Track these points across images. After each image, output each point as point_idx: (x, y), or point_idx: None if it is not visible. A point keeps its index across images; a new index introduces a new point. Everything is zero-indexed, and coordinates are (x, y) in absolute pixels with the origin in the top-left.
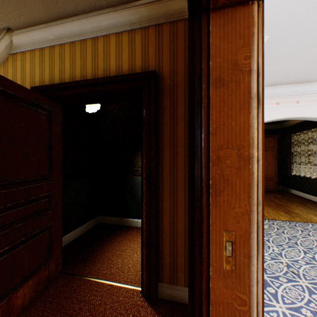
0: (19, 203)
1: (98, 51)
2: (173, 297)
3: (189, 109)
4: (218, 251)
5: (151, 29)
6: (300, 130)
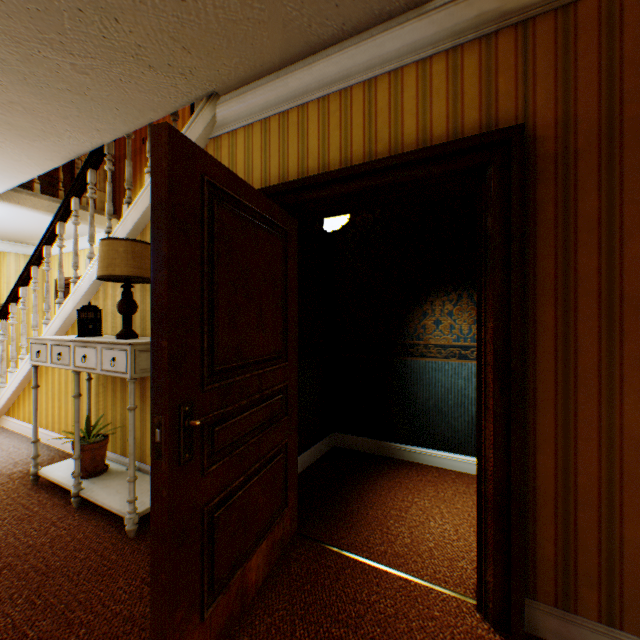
0: (252, 401)
1: (376, 106)
2: (565, 639)
3: None
4: None
5: (504, 36)
6: None
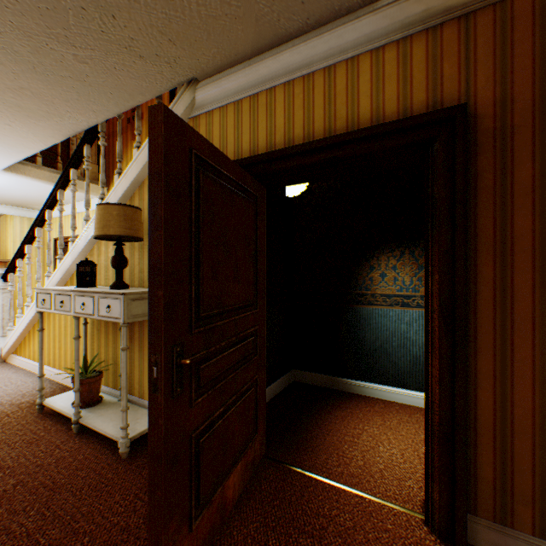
0: (230, 342)
1: (335, 89)
2: None
3: None
4: None
5: (448, 28)
6: None
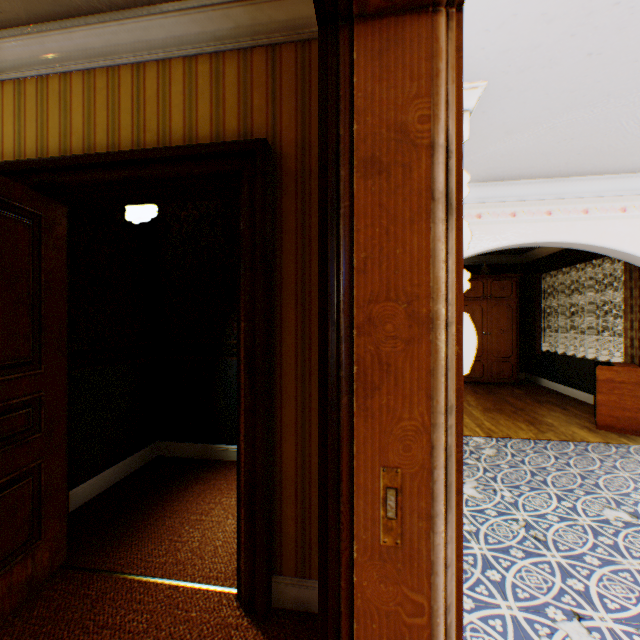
0: None
1: (145, 93)
2: (303, 603)
3: (321, 220)
4: (369, 509)
5: (259, 54)
6: (558, 267)
